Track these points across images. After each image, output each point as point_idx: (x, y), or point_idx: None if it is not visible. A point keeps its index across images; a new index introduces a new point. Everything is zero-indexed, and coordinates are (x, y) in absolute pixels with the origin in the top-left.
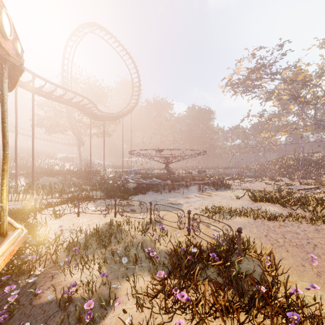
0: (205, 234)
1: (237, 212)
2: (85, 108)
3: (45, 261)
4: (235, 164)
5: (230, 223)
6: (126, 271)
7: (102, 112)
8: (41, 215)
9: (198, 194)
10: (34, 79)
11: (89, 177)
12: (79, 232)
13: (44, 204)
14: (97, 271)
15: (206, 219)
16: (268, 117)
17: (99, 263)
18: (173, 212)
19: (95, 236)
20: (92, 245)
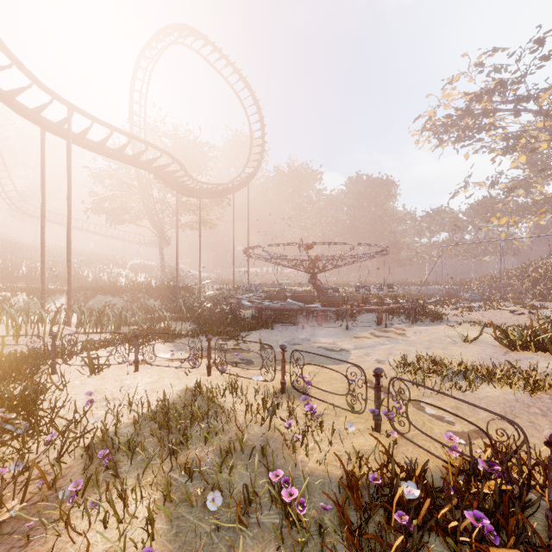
0: (426, 434)
1: (480, 372)
2: (165, 173)
3: (26, 485)
4: (441, 275)
5: (471, 400)
6: (217, 536)
7: (197, 182)
8: (68, 366)
9: (378, 331)
10: (71, 115)
11: (174, 298)
12: (130, 407)
13: (81, 344)
14: (142, 525)
15: (410, 386)
16: (504, 187)
17: (147, 507)
18: (332, 366)
19: (157, 421)
20: (147, 443)
